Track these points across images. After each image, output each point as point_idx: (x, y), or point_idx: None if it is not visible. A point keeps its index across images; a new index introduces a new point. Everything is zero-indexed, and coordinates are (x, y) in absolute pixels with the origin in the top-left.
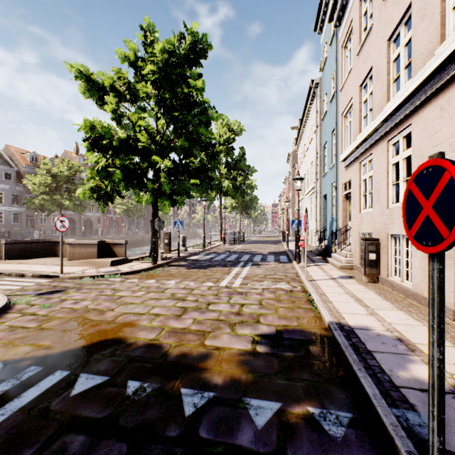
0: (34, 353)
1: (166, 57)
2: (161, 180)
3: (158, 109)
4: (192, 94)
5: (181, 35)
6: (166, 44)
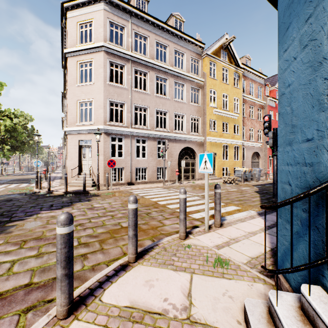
0: (6, 179)
1: (10, 122)
2: (5, 151)
3: (4, 130)
4: (17, 128)
5: (14, 113)
6: (5, 110)
